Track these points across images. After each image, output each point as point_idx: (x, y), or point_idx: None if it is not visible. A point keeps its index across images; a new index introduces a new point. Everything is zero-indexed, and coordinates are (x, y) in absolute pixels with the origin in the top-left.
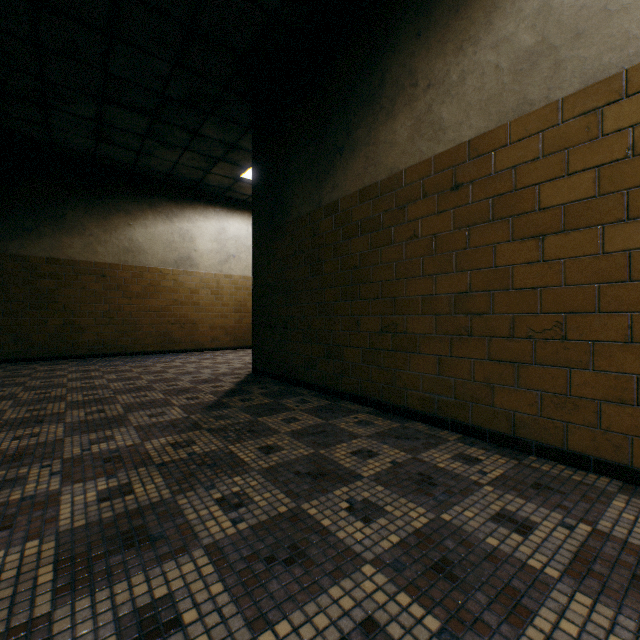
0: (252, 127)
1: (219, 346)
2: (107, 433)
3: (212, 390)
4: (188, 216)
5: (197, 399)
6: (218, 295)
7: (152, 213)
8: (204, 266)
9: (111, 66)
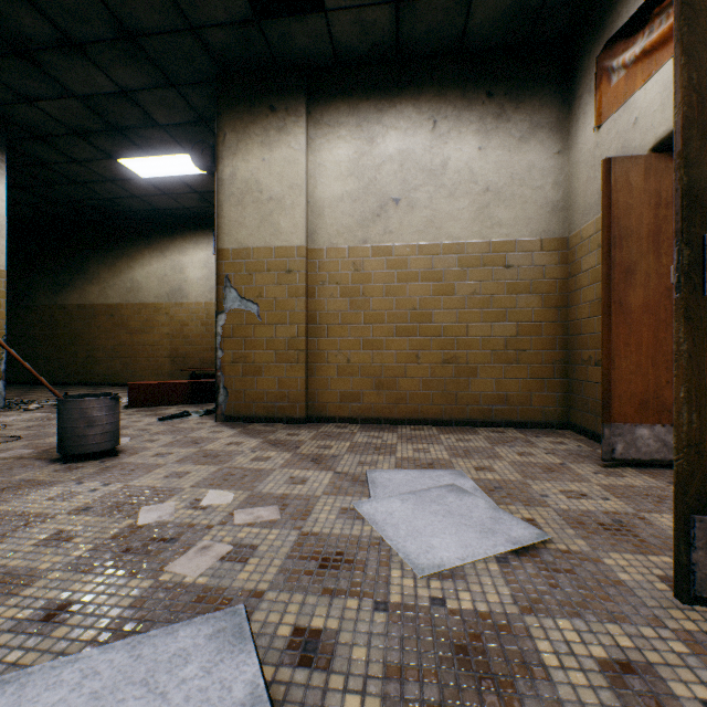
0: None
1: None
2: None
3: None
4: None
5: None
6: None
7: None
8: None
9: None
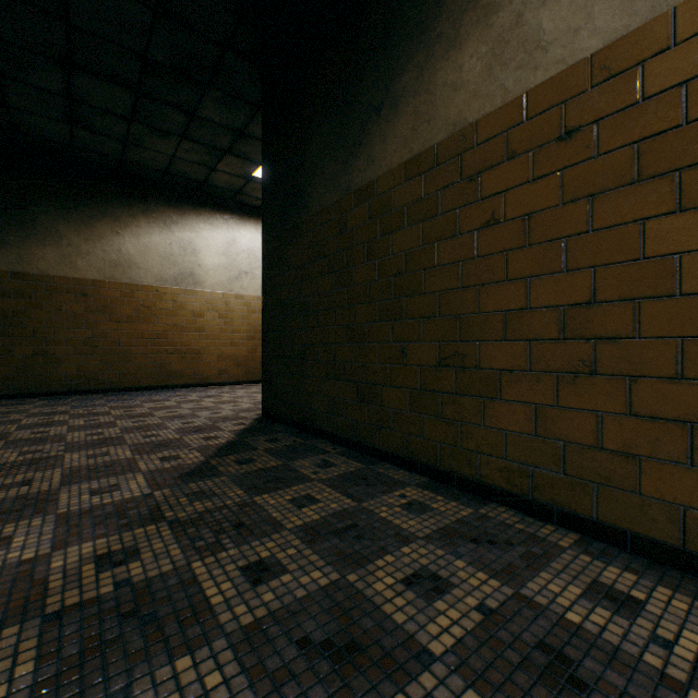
0: (262, 101)
1: (228, 380)
2: (5, 530)
3: (202, 444)
4: (190, 224)
5: (176, 460)
6: (227, 319)
7: (146, 219)
8: (210, 284)
9: (72, 12)
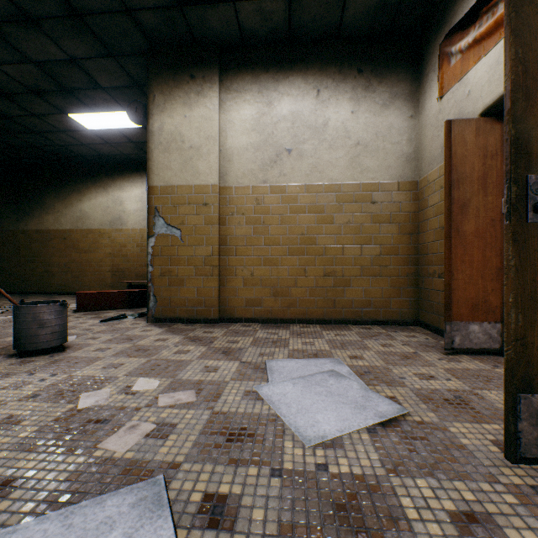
0: None
1: None
2: None
3: None
4: None
5: None
6: None
7: None
8: None
9: None
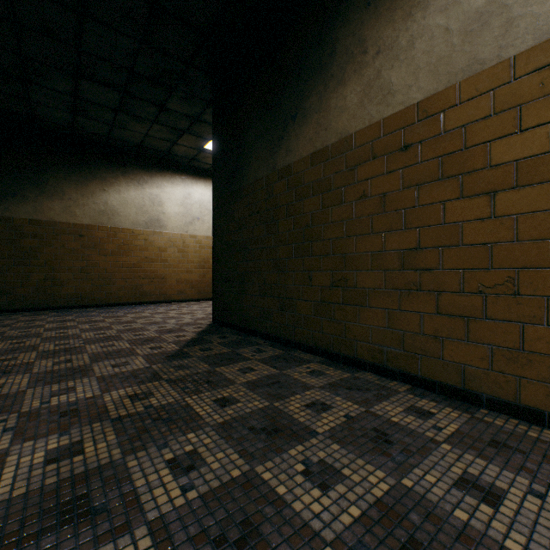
0: (213, 100)
1: (185, 298)
2: (69, 384)
3: (175, 340)
4: (157, 183)
5: (160, 348)
6: (184, 253)
7: (125, 180)
8: (171, 227)
9: (83, 43)
